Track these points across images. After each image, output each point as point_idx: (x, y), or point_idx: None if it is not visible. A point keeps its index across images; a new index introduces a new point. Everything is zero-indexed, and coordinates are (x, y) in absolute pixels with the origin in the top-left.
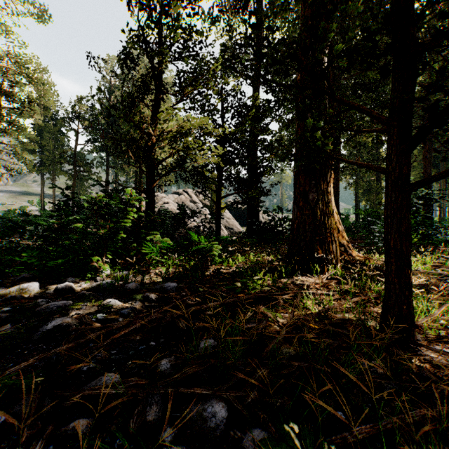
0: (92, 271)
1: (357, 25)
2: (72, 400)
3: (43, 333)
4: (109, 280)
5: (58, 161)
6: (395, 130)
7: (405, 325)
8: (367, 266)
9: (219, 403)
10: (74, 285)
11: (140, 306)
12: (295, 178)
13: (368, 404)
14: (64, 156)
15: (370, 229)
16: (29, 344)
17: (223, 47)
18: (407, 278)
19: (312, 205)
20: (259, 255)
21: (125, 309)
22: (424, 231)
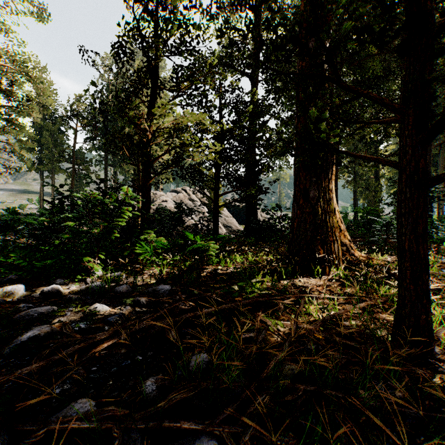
0: (84, 272)
1: (367, 3)
2: (34, 437)
3: (15, 346)
4: (99, 282)
5: (57, 159)
6: (410, 119)
7: (422, 338)
8: (370, 266)
9: (211, 441)
10: (62, 288)
11: (130, 312)
12: (295, 175)
13: (389, 439)
14: (63, 154)
15: (368, 227)
16: (1, 358)
17: (219, 31)
18: (424, 284)
19: (313, 203)
20: (257, 255)
21: (112, 315)
22: None
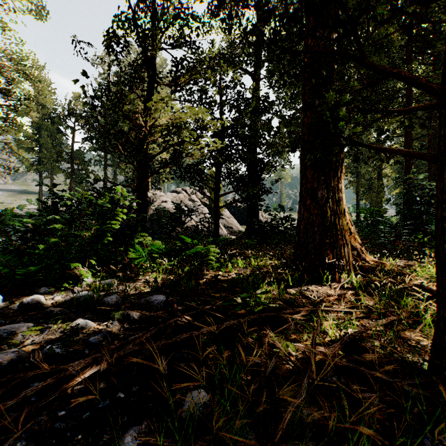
0: (74, 278)
1: None
2: None
3: None
4: (87, 291)
5: (55, 159)
6: None
7: None
8: (382, 272)
9: None
10: (46, 298)
11: (117, 329)
12: (301, 174)
13: None
14: (62, 154)
15: (372, 228)
16: None
17: (219, 5)
18: None
19: (321, 204)
20: (260, 259)
21: (96, 334)
22: (432, 231)
